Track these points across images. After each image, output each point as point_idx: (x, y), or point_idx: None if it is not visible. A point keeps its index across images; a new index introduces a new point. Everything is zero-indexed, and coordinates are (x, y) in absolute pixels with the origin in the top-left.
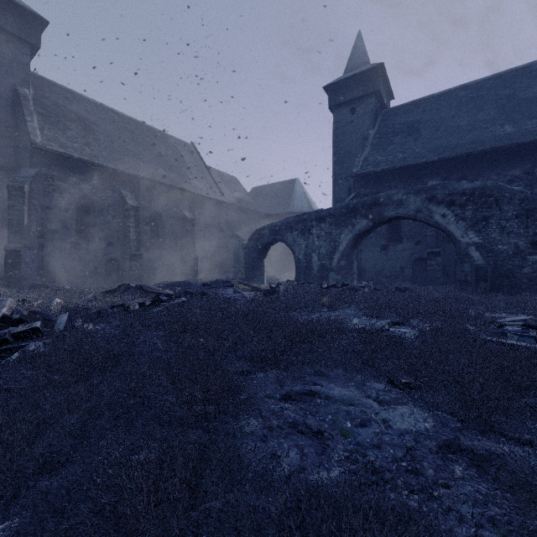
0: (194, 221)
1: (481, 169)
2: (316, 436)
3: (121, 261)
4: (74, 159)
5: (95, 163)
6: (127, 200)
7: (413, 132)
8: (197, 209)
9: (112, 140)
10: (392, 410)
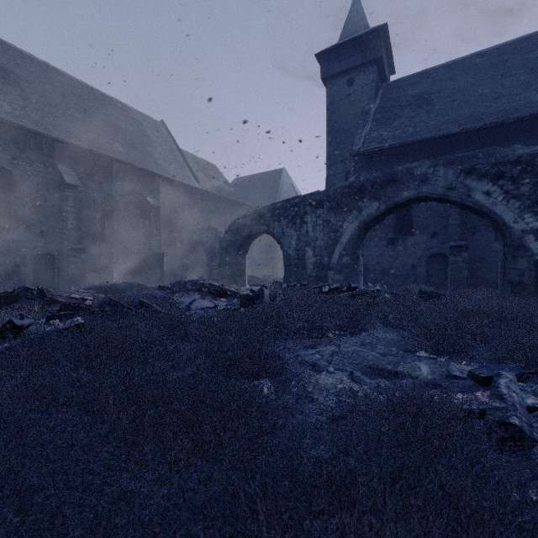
0: (159, 210)
1: (514, 142)
2: None
3: (57, 257)
4: None
5: (14, 123)
6: (63, 177)
7: (424, 104)
8: (165, 195)
9: (48, 102)
10: None
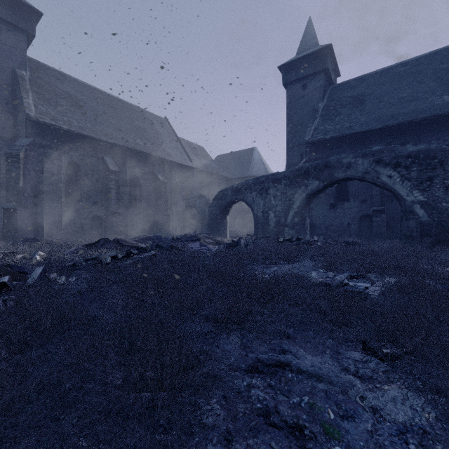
0: (166, 184)
1: (422, 135)
2: (293, 433)
3: (104, 218)
4: (63, 130)
5: (81, 133)
6: (108, 166)
7: (358, 104)
8: (169, 173)
9: (96, 115)
10: (380, 393)
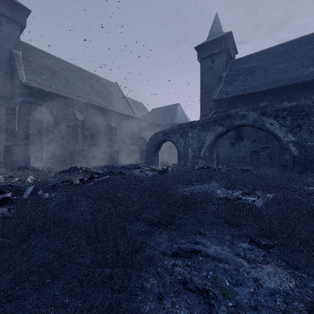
0: (117, 129)
1: (294, 95)
2: (202, 294)
3: (73, 152)
4: (45, 91)
5: (58, 94)
6: (77, 116)
7: (250, 73)
8: (119, 121)
9: (68, 81)
10: (260, 270)
